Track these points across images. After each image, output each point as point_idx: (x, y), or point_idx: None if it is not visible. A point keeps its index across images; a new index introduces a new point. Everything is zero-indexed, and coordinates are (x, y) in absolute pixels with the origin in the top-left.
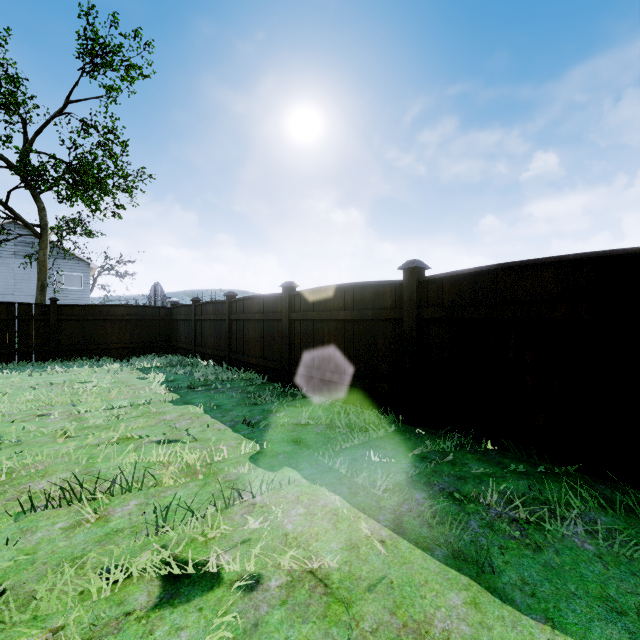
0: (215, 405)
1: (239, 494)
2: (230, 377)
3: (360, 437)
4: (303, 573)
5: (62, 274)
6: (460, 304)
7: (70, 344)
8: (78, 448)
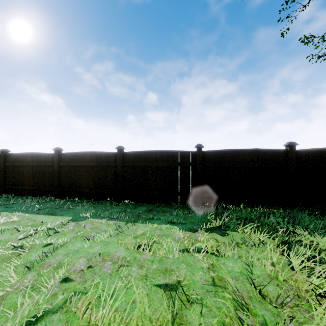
0: None
1: None
2: None
3: (35, 203)
4: (8, 222)
5: None
6: (70, 161)
7: None
8: None
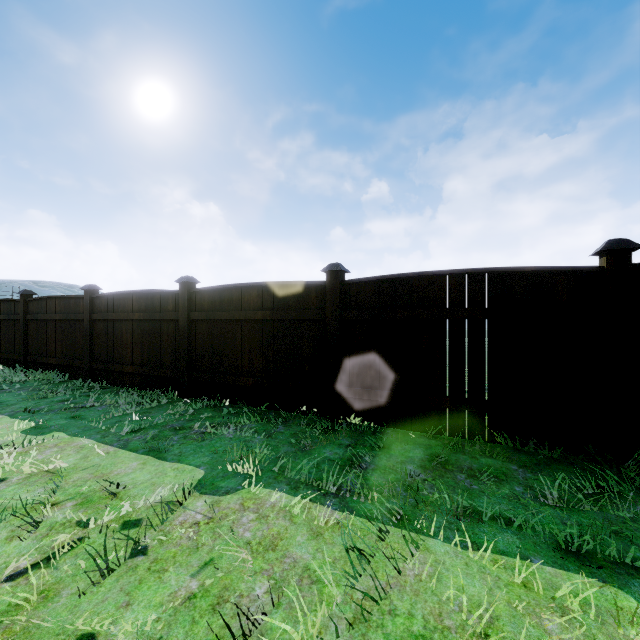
0: None
1: (1, 448)
2: (23, 379)
3: (134, 408)
4: (40, 472)
5: None
6: (214, 309)
7: None
8: None
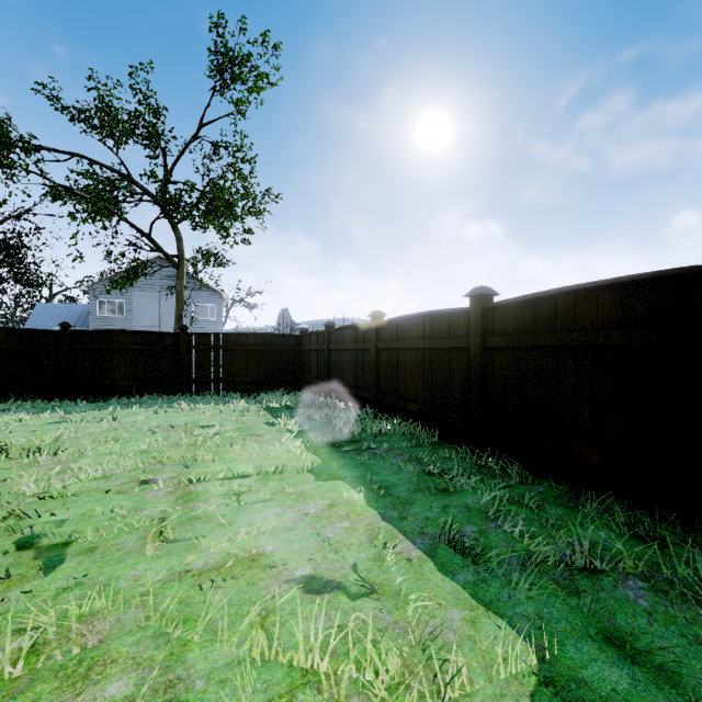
0: (378, 486)
1: None
2: (382, 430)
3: None
4: None
5: (198, 305)
6: None
7: (199, 376)
8: (169, 579)
